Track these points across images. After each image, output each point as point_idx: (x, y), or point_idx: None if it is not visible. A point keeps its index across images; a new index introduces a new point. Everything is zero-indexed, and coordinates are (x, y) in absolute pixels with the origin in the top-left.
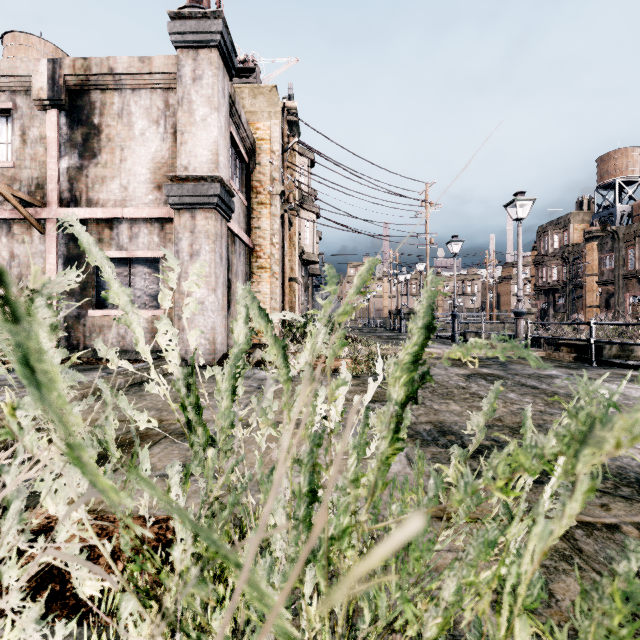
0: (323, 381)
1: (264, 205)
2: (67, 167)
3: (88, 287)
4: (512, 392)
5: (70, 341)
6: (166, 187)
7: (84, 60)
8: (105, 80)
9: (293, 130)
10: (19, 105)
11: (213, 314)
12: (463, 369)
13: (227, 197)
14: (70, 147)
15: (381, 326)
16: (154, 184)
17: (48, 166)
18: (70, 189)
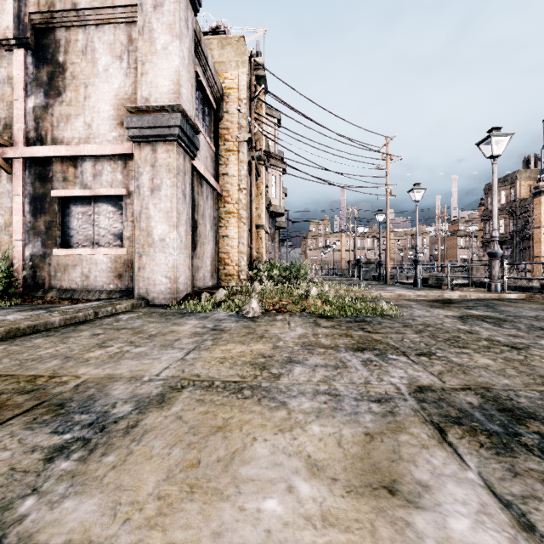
0: (291, 322)
1: (232, 152)
2: (33, 106)
3: (53, 226)
4: (541, 338)
5: (36, 280)
6: (126, 119)
7: None
8: (69, 16)
9: (260, 84)
10: None
11: (174, 251)
12: (448, 310)
13: (190, 131)
14: (36, 86)
15: (340, 275)
16: (117, 121)
17: (14, 105)
18: (36, 128)
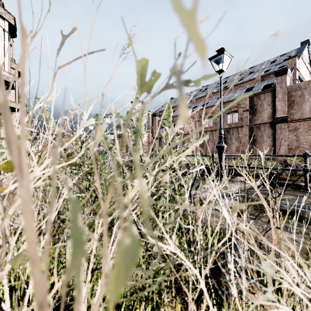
0: None
1: None
2: None
3: None
4: None
5: None
6: None
7: None
8: None
9: None
10: None
11: None
12: None
13: None
14: None
15: None
16: None
17: None
18: None
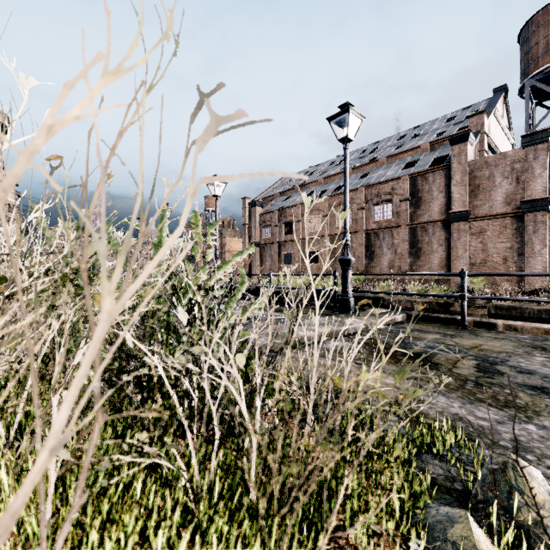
0: None
1: None
2: None
3: None
4: None
5: None
6: None
7: None
8: None
9: None
10: None
11: None
12: None
13: None
14: None
15: None
16: None
17: None
18: None
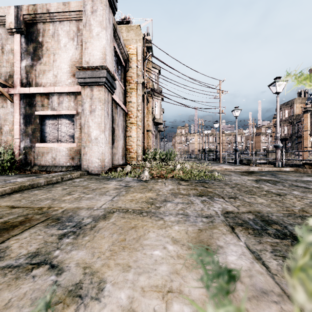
0: (166, 183)
1: (133, 89)
2: (25, 65)
3: (36, 131)
4: (294, 190)
5: (26, 161)
6: (76, 73)
7: (33, 6)
8: (45, 16)
9: (149, 51)
10: (0, 32)
11: (103, 145)
12: (250, 177)
13: (111, 79)
14: (26, 54)
15: (194, 158)
16: (71, 73)
17: (15, 65)
18: (26, 77)
